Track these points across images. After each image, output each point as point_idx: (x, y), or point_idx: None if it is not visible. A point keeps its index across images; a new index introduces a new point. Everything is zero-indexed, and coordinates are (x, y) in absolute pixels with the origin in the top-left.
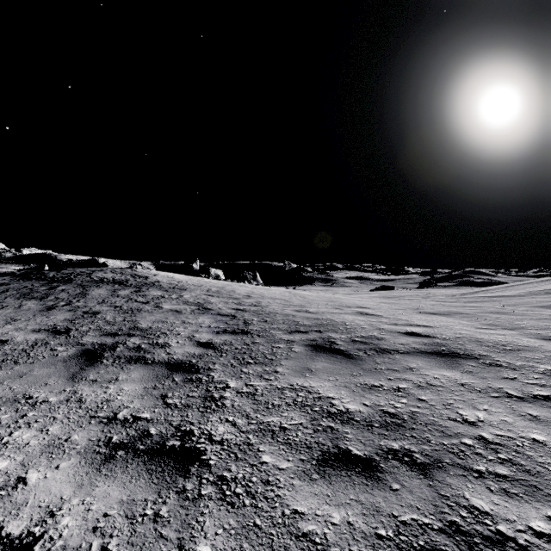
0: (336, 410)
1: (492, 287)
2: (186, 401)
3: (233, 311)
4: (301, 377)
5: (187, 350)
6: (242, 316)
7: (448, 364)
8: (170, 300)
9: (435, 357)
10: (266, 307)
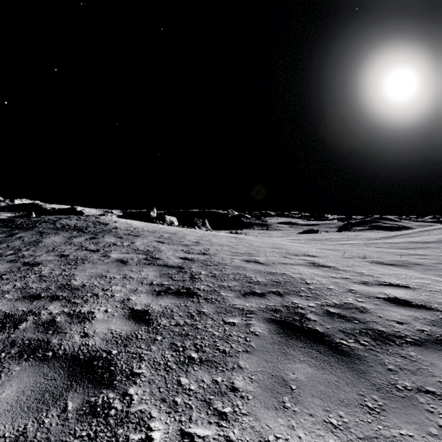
0: None
1: (406, 232)
2: None
3: (181, 260)
4: (278, 410)
5: (112, 328)
6: (189, 268)
7: None
8: (121, 247)
9: None
10: (214, 256)
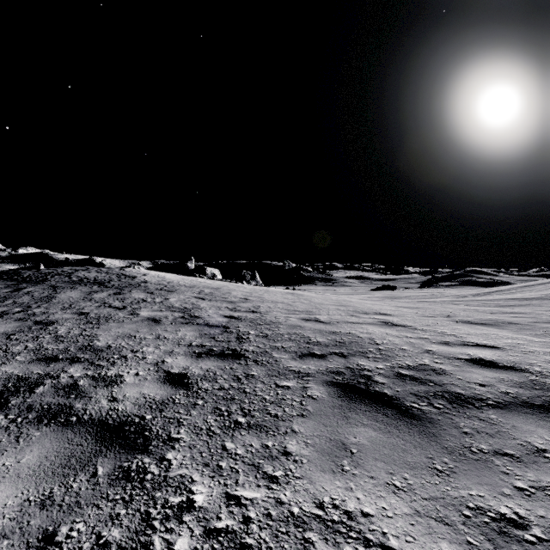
0: None
1: (504, 288)
2: None
3: (225, 319)
4: (336, 473)
5: (144, 392)
6: (235, 327)
7: None
8: (152, 304)
9: None
10: (266, 314)
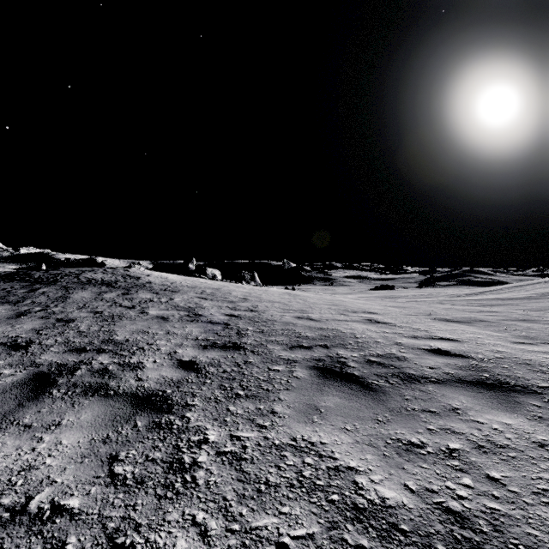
0: (365, 501)
1: (496, 288)
2: (141, 471)
3: (227, 317)
4: (307, 423)
5: (163, 374)
6: (235, 324)
7: (503, 403)
8: (159, 304)
9: (481, 390)
10: (263, 313)
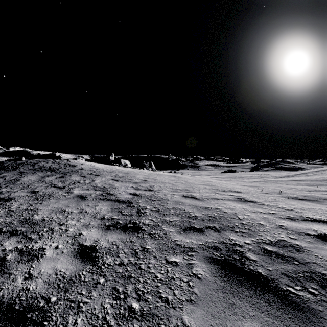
0: None
1: (304, 172)
2: None
3: (130, 196)
4: None
5: (57, 267)
6: (137, 203)
7: None
8: (83, 184)
9: None
10: (158, 192)
